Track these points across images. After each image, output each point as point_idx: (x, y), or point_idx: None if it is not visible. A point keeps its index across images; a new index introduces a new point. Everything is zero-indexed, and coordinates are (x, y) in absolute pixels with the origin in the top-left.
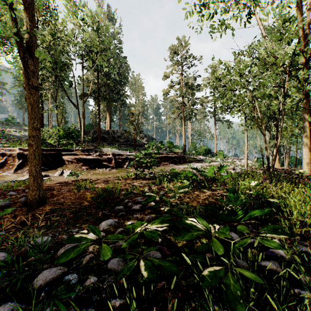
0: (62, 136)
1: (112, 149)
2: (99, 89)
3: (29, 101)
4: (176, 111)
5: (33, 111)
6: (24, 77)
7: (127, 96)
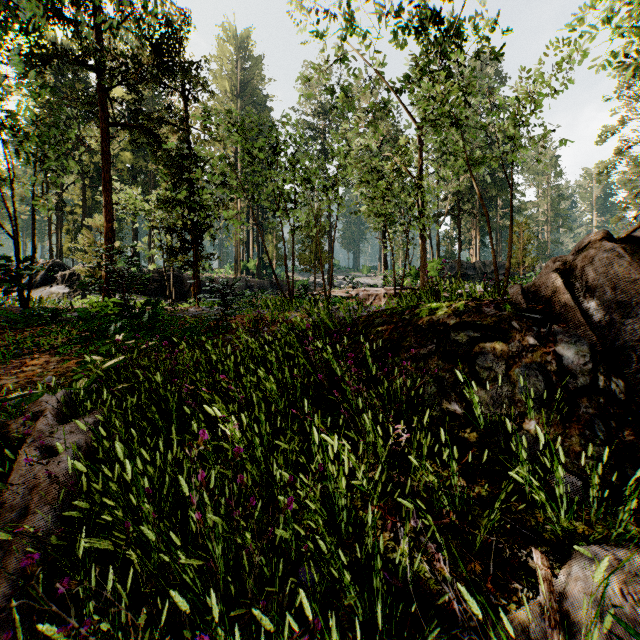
0: (414, 276)
1: (478, 286)
2: (460, 200)
3: (422, 247)
4: (631, 202)
5: (424, 253)
6: (420, 233)
7: (514, 192)
